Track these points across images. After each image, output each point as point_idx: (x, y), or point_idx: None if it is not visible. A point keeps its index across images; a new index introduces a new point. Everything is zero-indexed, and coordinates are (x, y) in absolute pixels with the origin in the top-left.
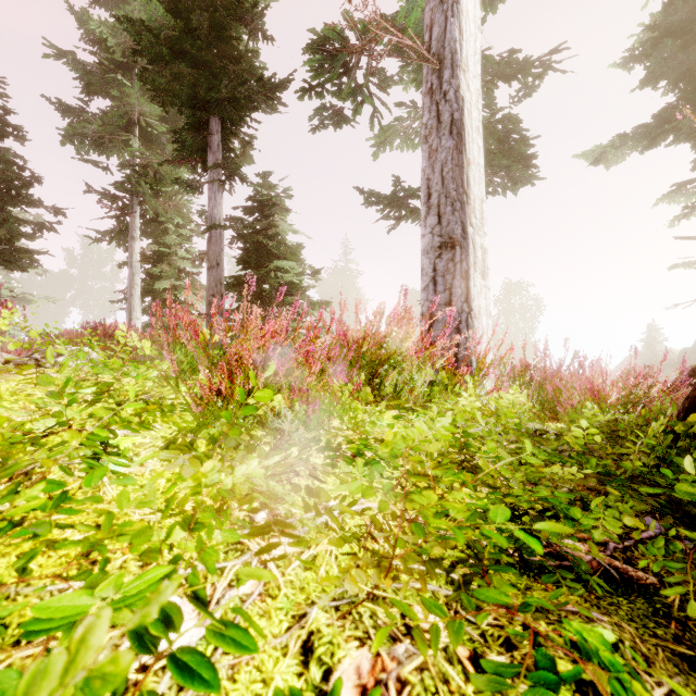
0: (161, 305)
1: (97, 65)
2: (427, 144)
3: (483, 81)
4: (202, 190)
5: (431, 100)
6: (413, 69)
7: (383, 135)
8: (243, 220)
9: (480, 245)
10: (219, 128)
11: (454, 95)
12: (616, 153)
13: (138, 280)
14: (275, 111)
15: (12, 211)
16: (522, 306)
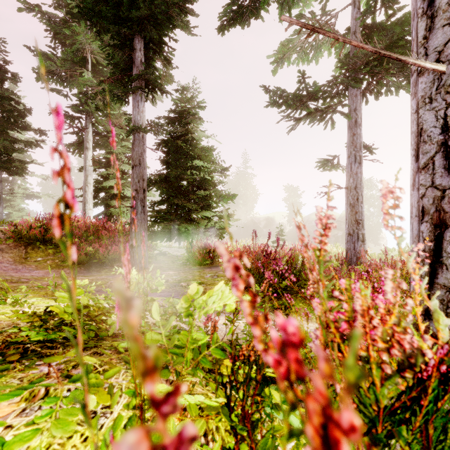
0: (111, 198)
1: (58, 16)
2: None
3: None
4: (128, 101)
5: None
6: None
7: (282, 51)
8: (162, 125)
9: None
10: (141, 47)
11: None
12: None
13: (90, 179)
14: (188, 24)
15: (9, 133)
16: (373, 196)
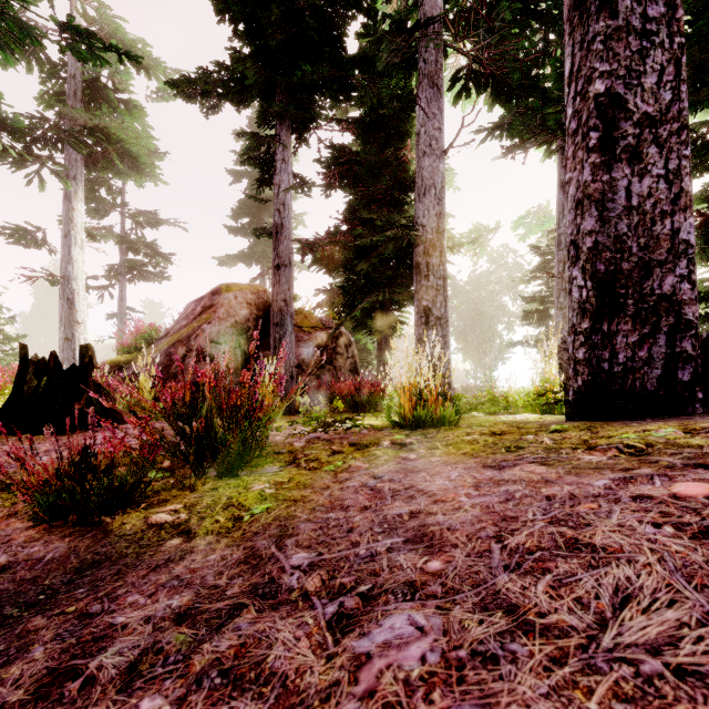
0: None
1: None
2: (61, 301)
3: (137, 222)
4: None
5: (62, 287)
6: (86, 213)
7: None
8: None
9: (83, 338)
10: None
11: (69, 290)
12: (231, 262)
13: None
14: None
15: None
16: None
